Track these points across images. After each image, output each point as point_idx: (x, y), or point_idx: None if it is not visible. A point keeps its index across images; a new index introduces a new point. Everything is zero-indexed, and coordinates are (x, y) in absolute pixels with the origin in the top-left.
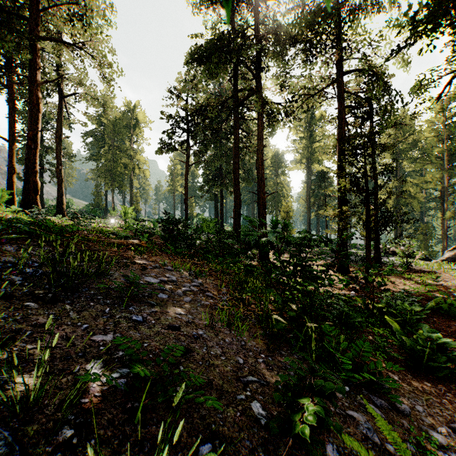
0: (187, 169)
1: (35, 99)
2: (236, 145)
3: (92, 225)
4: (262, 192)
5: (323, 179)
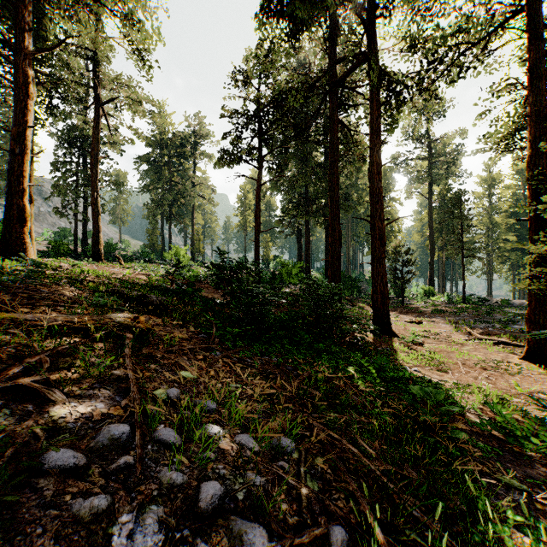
0: (258, 190)
1: (23, 77)
2: (334, 147)
3: (129, 272)
4: (379, 217)
5: (458, 202)
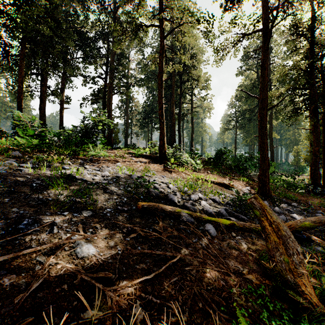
0: (235, 137)
1: (193, 125)
2: None
3: None
4: (271, 146)
5: None
